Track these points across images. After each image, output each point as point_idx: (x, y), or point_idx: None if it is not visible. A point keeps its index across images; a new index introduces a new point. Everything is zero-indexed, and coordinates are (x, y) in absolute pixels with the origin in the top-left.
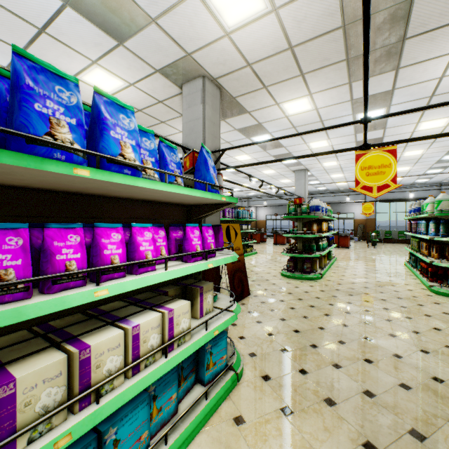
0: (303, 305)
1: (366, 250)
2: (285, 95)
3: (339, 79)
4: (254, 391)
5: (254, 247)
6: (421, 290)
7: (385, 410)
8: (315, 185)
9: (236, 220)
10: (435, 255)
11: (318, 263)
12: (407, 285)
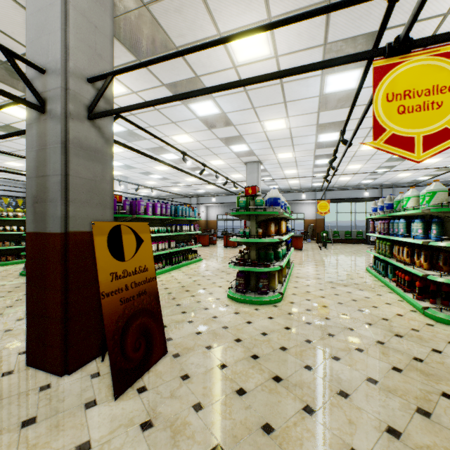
0: (261, 377)
1: (320, 251)
2: (231, 15)
3: None
4: None
5: (201, 251)
6: (413, 313)
7: None
8: (267, 183)
9: (173, 219)
10: (424, 265)
11: (277, 277)
12: (390, 304)
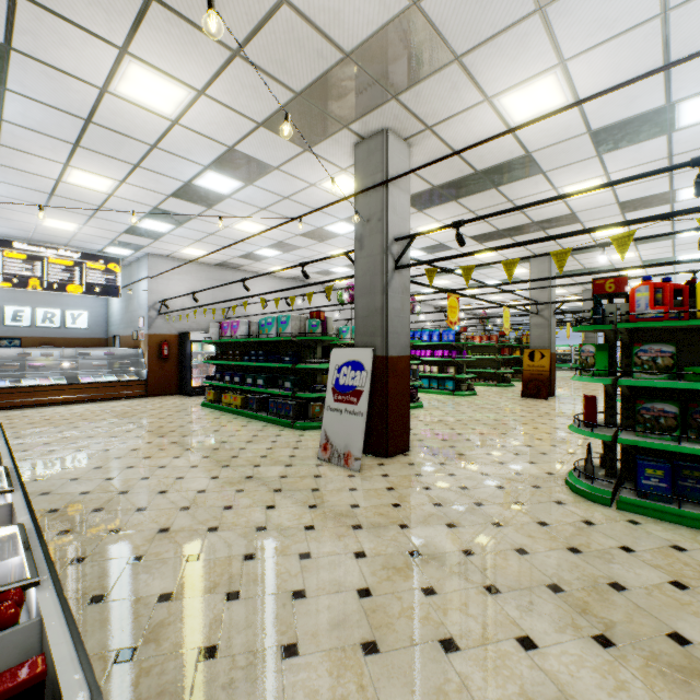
0: (535, 404)
1: None
2: (579, 238)
3: (570, 227)
4: (450, 396)
5: None
6: None
7: (446, 401)
8: None
9: None
10: None
11: None
12: None
